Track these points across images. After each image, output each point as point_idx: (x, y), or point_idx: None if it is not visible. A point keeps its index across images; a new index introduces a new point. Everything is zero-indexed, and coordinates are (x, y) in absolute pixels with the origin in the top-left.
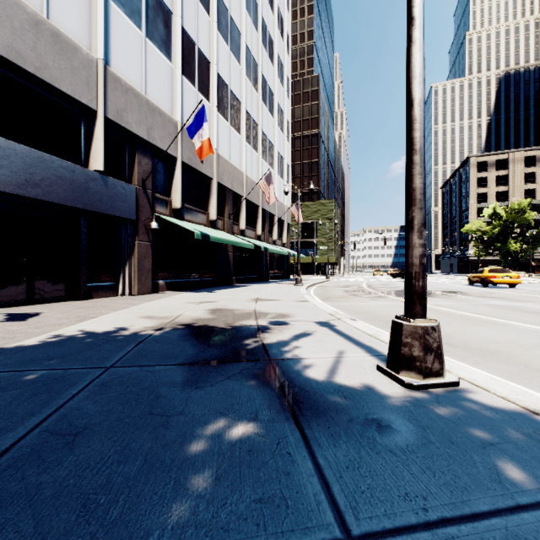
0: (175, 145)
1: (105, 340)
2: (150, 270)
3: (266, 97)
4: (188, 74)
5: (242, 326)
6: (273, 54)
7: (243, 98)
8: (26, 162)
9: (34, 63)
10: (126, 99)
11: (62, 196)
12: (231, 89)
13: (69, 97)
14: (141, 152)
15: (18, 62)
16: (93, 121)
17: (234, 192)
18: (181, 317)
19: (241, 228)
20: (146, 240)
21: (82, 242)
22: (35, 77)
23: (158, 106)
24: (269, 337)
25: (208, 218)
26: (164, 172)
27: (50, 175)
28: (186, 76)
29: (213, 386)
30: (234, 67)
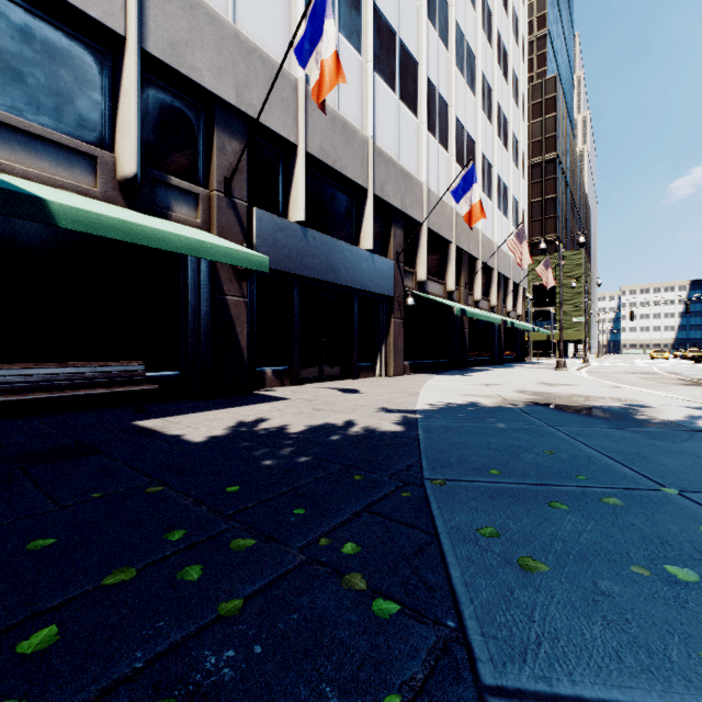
0: (421, 210)
1: (486, 410)
2: (402, 350)
3: (500, 128)
4: (430, 127)
5: (600, 407)
6: (507, 69)
7: (478, 137)
8: (328, 250)
9: (332, 157)
10: (386, 171)
11: (347, 278)
12: (467, 130)
13: (350, 181)
14: (395, 224)
15: (324, 159)
16: (363, 201)
17: (469, 255)
18: (506, 397)
19: (476, 298)
20: (399, 317)
21: (354, 322)
22: (332, 169)
23: (408, 171)
24: (656, 416)
25: (446, 288)
26: (409, 241)
27: (340, 259)
28: (429, 129)
29: (687, 442)
30: (470, 102)
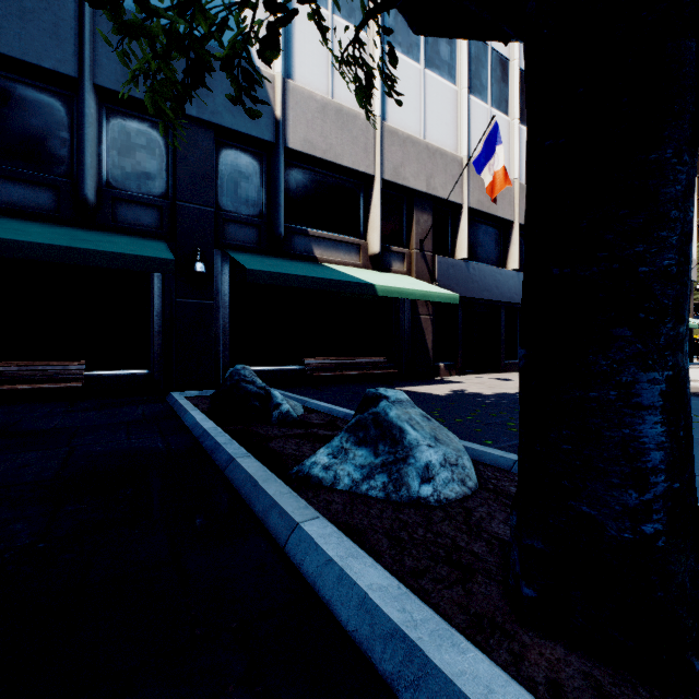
0: None
1: None
2: None
3: None
4: None
5: None
6: None
7: None
8: (483, 275)
9: (486, 205)
10: None
11: (497, 294)
12: None
13: (500, 219)
14: None
15: (480, 208)
16: (510, 231)
17: None
18: None
19: None
20: None
21: (502, 328)
22: (486, 214)
23: None
24: None
25: None
26: None
27: (492, 281)
28: None
29: None
30: None
